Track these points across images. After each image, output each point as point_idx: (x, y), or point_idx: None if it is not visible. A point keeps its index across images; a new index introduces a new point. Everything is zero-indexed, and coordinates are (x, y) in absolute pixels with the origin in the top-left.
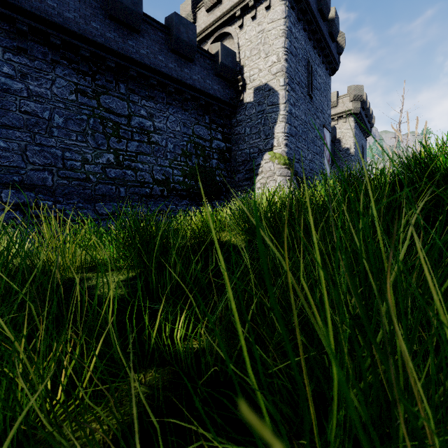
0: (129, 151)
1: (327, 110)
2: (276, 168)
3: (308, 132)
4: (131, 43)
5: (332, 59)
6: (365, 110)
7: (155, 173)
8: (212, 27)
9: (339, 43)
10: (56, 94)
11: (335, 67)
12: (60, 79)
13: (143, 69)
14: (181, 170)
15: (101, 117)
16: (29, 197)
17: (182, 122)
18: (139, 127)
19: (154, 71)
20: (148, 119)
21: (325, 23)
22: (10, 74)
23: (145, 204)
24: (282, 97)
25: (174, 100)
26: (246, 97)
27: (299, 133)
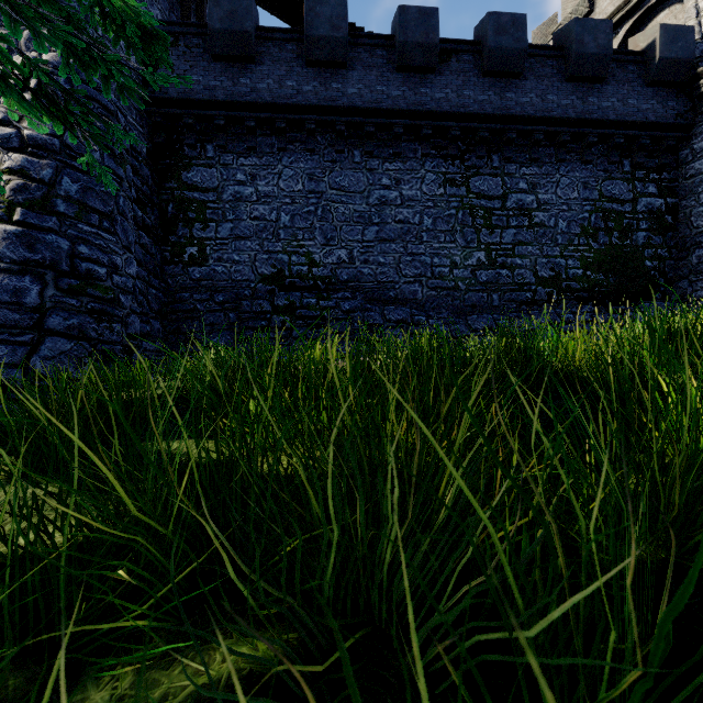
0: (504, 243)
1: None
2: None
3: None
4: (509, 95)
5: None
6: None
7: (538, 269)
8: (630, 3)
9: None
10: (425, 193)
11: None
12: (429, 174)
13: (524, 125)
14: (579, 258)
15: (470, 207)
16: (406, 312)
17: (581, 182)
18: (517, 208)
19: (540, 120)
20: (529, 192)
21: None
22: (387, 185)
23: (526, 314)
24: None
25: (568, 152)
26: None
27: None
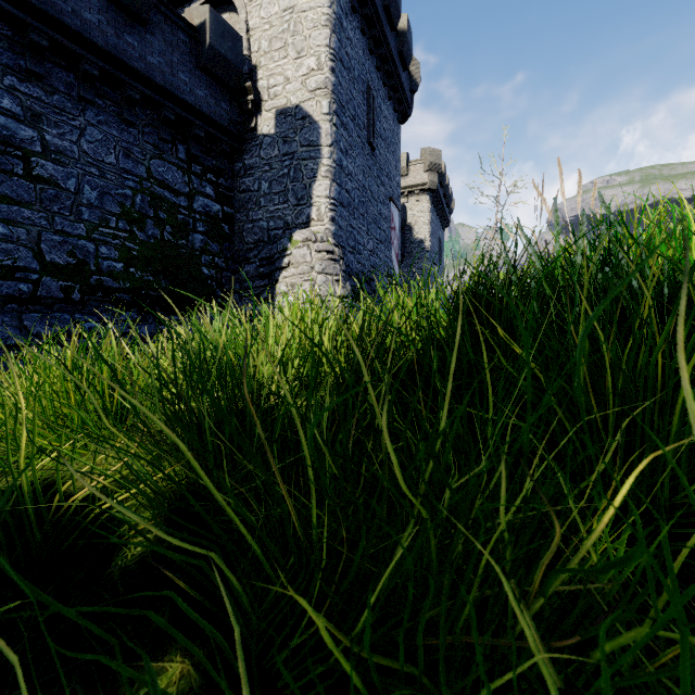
0: None
1: (396, 175)
2: (315, 259)
3: (368, 205)
4: None
5: (403, 97)
6: (444, 187)
7: (46, 250)
8: None
9: (412, 75)
10: None
11: (407, 111)
12: None
13: (6, 1)
14: (119, 248)
15: None
16: None
17: (121, 146)
18: None
19: (40, 14)
20: (26, 123)
21: (393, 34)
22: None
23: (13, 318)
24: (326, 134)
25: (101, 96)
26: (262, 125)
27: (354, 203)
